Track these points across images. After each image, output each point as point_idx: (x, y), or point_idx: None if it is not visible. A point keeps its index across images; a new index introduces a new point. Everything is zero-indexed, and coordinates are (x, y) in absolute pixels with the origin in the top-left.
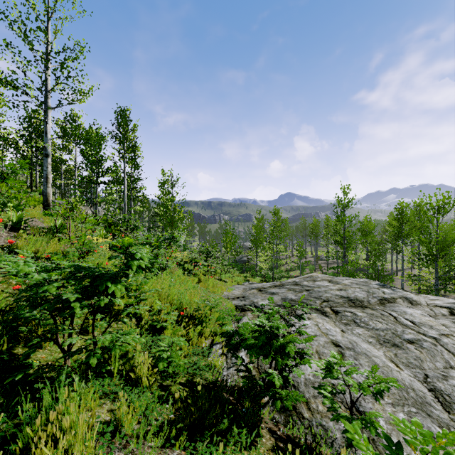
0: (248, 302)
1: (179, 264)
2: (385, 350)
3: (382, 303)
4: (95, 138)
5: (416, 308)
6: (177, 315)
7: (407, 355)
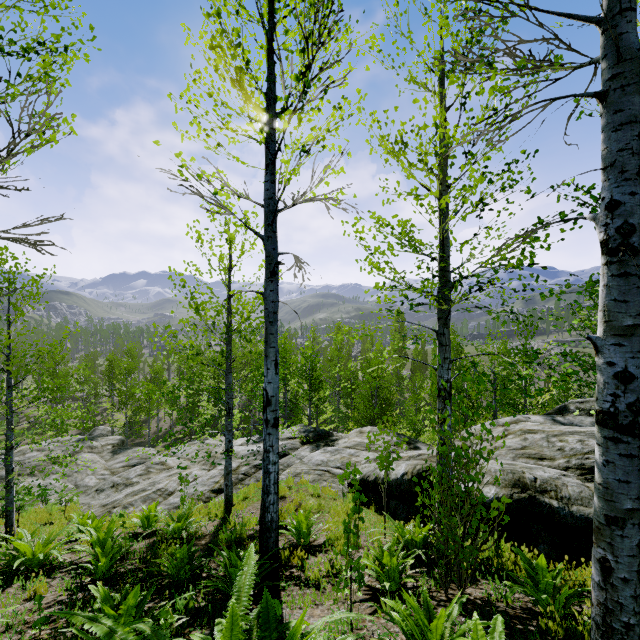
0: None
1: None
2: (64, 480)
3: (73, 455)
4: None
5: (94, 451)
6: None
7: (73, 478)
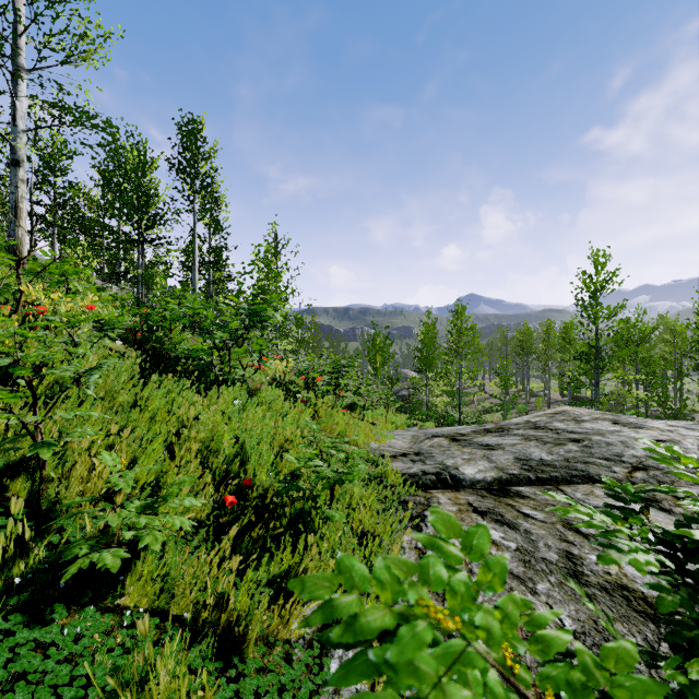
0: (432, 466)
1: (277, 384)
2: None
3: None
4: (135, 160)
5: None
6: (207, 507)
7: None
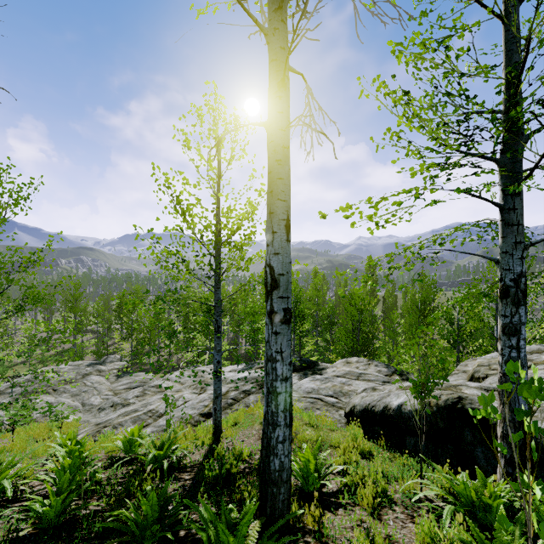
0: None
1: None
2: (73, 398)
3: (84, 377)
4: None
5: (102, 374)
6: None
7: (80, 397)
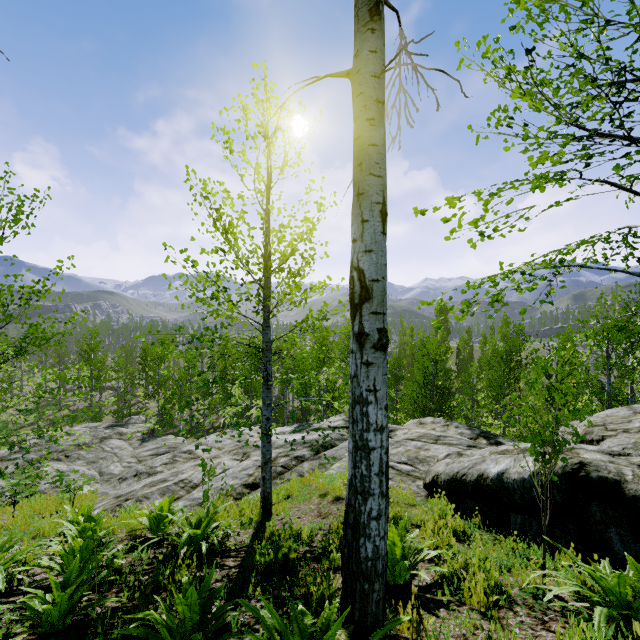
0: None
1: None
2: (89, 466)
3: (102, 441)
4: None
5: (123, 438)
6: None
7: (98, 464)
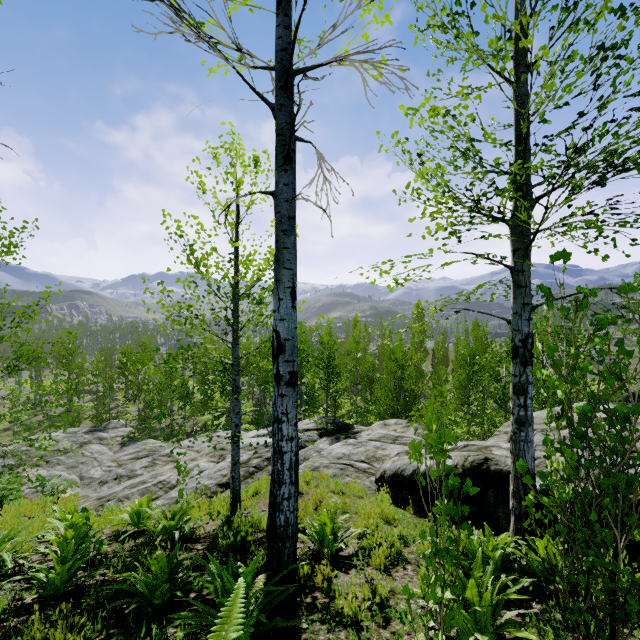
0: None
1: None
2: (69, 471)
3: (81, 446)
4: None
5: (103, 442)
6: None
7: (78, 469)
